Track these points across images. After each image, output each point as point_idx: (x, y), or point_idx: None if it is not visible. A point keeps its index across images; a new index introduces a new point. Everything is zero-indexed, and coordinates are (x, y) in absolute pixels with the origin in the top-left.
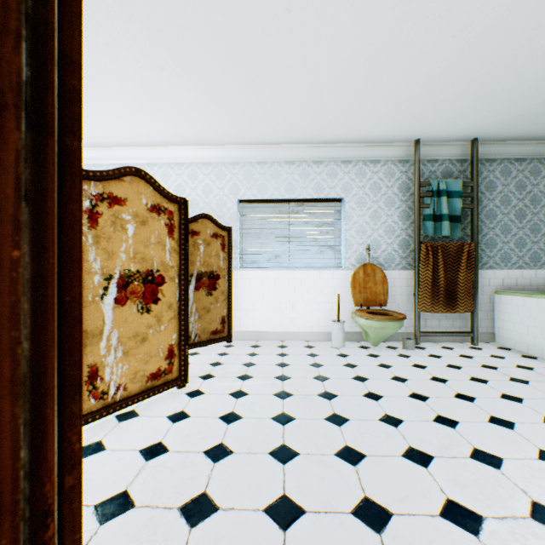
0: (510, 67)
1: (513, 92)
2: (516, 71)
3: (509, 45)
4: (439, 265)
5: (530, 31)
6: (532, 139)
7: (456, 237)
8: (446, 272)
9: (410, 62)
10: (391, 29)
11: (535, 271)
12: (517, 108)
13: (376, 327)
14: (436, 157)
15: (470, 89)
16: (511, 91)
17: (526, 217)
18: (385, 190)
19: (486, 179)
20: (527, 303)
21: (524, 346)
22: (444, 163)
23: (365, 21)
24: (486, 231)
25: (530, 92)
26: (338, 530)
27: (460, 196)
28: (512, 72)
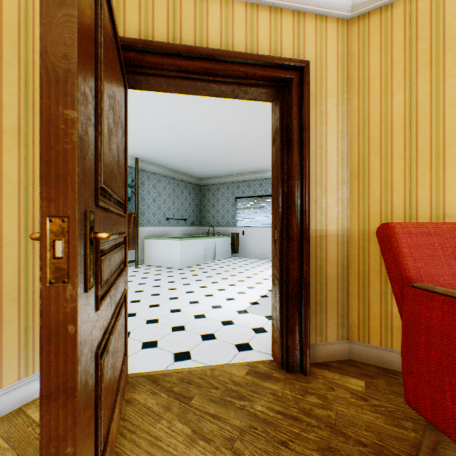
0: (156, 141)
1: (156, 148)
2: (158, 143)
3: (157, 135)
4: None
5: (164, 135)
6: (159, 165)
7: (129, 209)
8: None
9: None
10: None
11: (160, 227)
12: (156, 153)
13: None
14: None
15: (141, 141)
16: (155, 147)
17: (157, 202)
18: None
19: (142, 180)
20: (158, 242)
21: (158, 262)
22: None
23: None
24: (142, 207)
25: (161, 150)
26: None
27: (131, 187)
28: (156, 142)
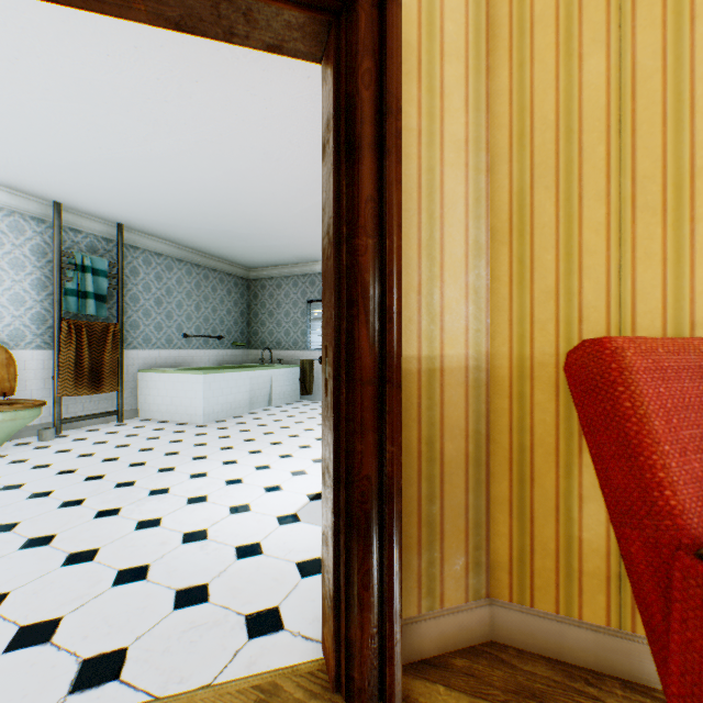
0: (148, 189)
1: (152, 205)
2: (153, 194)
3: (146, 176)
4: (86, 345)
5: (159, 176)
6: (169, 240)
7: (103, 316)
8: (94, 353)
9: (57, 142)
10: (39, 110)
11: (171, 351)
12: (155, 216)
13: (6, 419)
14: (82, 229)
15: (117, 188)
16: (150, 203)
17: (165, 305)
18: (12, 248)
19: (133, 264)
20: (164, 378)
21: (162, 414)
22: (91, 237)
23: (8, 88)
24: (133, 313)
25: (164, 210)
26: (11, 560)
27: (108, 276)
28: (150, 193)
